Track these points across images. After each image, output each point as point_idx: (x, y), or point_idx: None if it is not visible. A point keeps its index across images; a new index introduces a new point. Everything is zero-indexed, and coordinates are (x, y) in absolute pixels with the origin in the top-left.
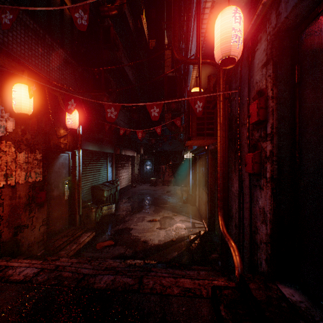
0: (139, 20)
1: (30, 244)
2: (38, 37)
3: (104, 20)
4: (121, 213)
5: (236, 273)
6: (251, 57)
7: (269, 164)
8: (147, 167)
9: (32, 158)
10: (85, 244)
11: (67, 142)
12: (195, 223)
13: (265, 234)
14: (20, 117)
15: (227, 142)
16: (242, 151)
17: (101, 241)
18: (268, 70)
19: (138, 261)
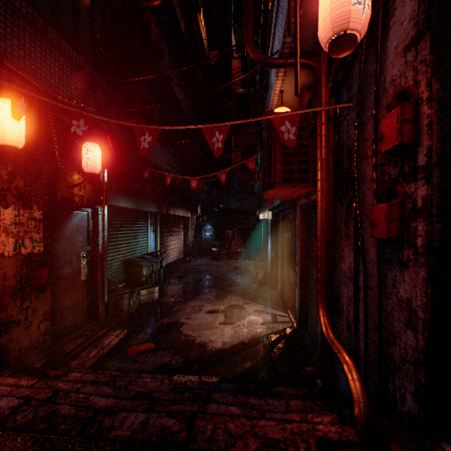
0: (194, 22)
1: (22, 350)
2: (36, 30)
3: (142, 15)
4: (168, 300)
5: (357, 411)
6: (381, 40)
7: (423, 222)
8: (207, 233)
9: (25, 216)
10: (111, 348)
11: (85, 194)
12: (276, 315)
13: (412, 347)
14: (6, 152)
15: (332, 190)
16: (362, 203)
17: (135, 344)
18: (419, 51)
19: (191, 378)
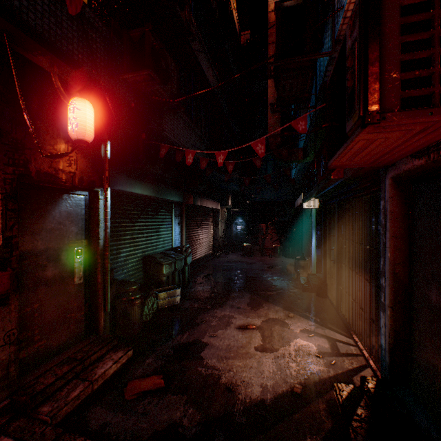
0: None
1: None
2: None
3: None
4: (191, 306)
5: None
6: None
7: None
8: (237, 227)
9: None
10: (106, 380)
11: (77, 171)
12: (336, 341)
13: None
14: None
15: None
16: None
17: (137, 378)
18: None
19: None
